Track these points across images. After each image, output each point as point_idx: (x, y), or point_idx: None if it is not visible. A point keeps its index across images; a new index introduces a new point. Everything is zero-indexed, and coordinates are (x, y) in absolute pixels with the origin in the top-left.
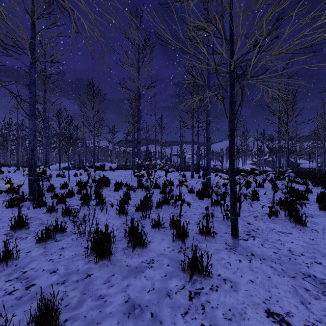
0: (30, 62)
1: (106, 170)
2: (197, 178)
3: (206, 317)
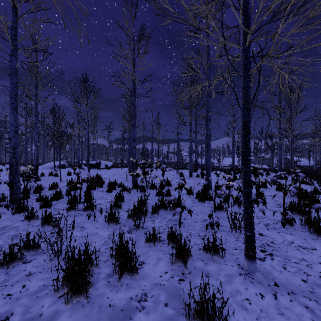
0: (11, 50)
1: (101, 168)
2: (195, 176)
3: None
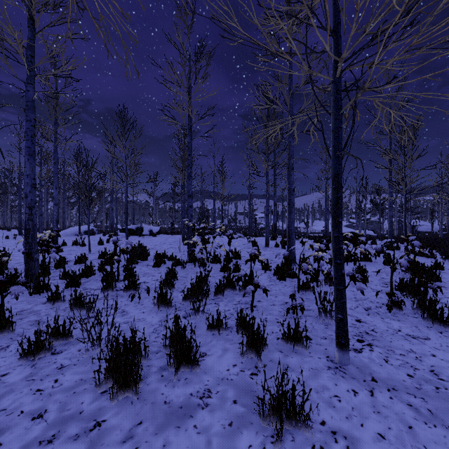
0: (27, 76)
1: (144, 235)
2: (273, 246)
3: None
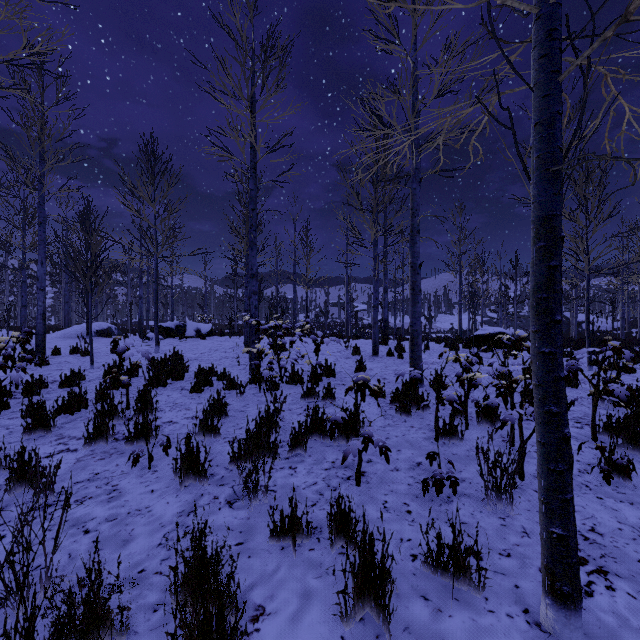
0: None
1: (187, 337)
2: (385, 355)
3: None
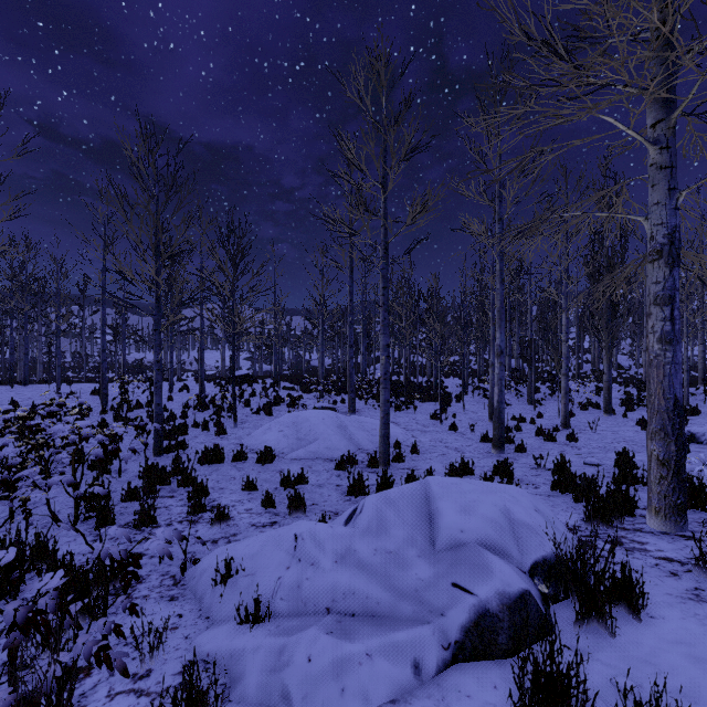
0: None
1: None
2: (177, 392)
3: (229, 439)
